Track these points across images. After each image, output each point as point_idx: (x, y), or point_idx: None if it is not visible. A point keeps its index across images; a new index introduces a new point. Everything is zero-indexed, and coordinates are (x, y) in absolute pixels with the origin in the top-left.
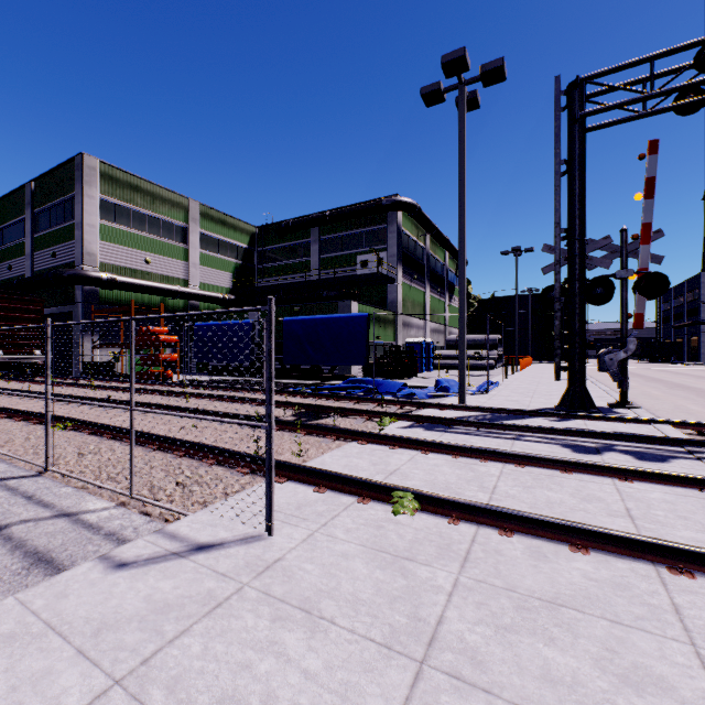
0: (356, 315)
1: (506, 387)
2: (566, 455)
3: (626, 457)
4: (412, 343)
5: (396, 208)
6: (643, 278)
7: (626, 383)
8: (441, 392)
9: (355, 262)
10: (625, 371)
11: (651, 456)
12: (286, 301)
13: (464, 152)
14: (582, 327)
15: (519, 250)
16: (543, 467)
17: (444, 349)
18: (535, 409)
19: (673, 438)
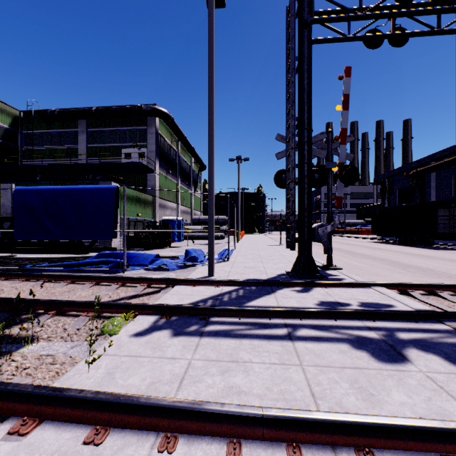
0: (103, 187)
1: (238, 253)
2: (382, 374)
3: (438, 361)
4: (167, 220)
5: (154, 114)
6: (343, 169)
7: (331, 250)
8: (190, 262)
9: (120, 154)
10: (331, 241)
11: (451, 350)
12: (52, 180)
13: (213, 33)
14: (310, 204)
15: (240, 159)
16: (406, 449)
17: (191, 225)
18: (274, 276)
19: (431, 313)
